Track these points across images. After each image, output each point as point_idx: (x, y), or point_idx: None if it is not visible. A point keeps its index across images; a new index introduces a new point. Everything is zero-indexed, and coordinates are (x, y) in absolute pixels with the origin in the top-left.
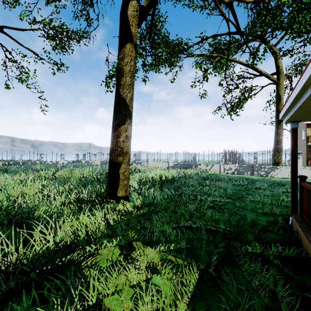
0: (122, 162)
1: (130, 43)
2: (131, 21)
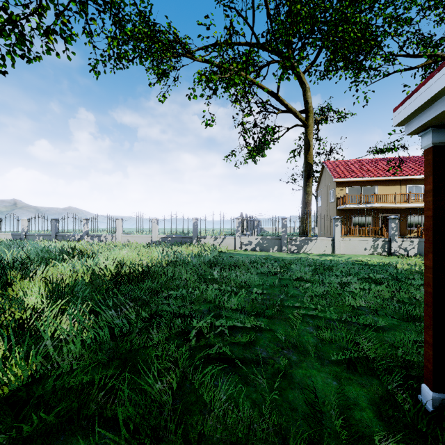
0: None
1: None
2: None
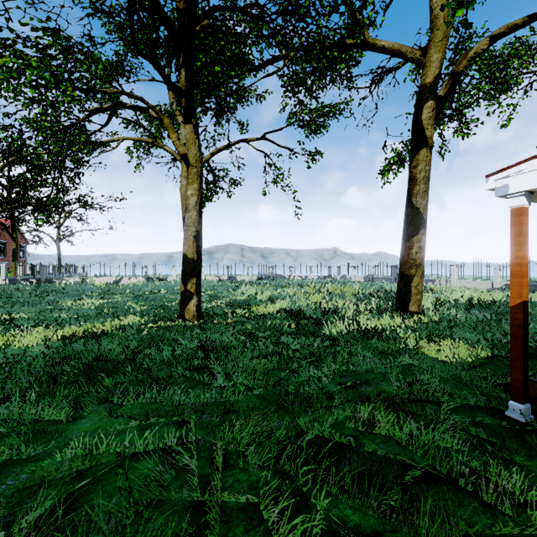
0: (415, 275)
1: (424, 149)
2: (426, 125)
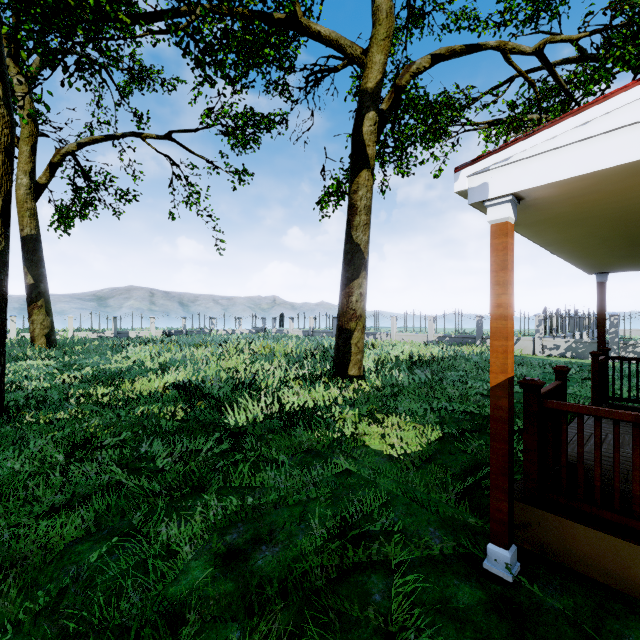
0: (355, 329)
1: (366, 170)
2: (367, 140)
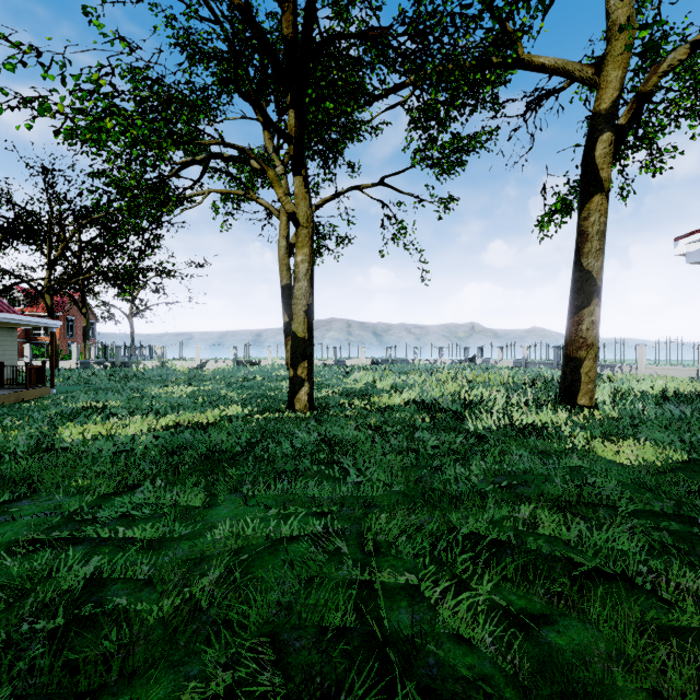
0: (585, 358)
1: (599, 195)
2: (600, 164)
